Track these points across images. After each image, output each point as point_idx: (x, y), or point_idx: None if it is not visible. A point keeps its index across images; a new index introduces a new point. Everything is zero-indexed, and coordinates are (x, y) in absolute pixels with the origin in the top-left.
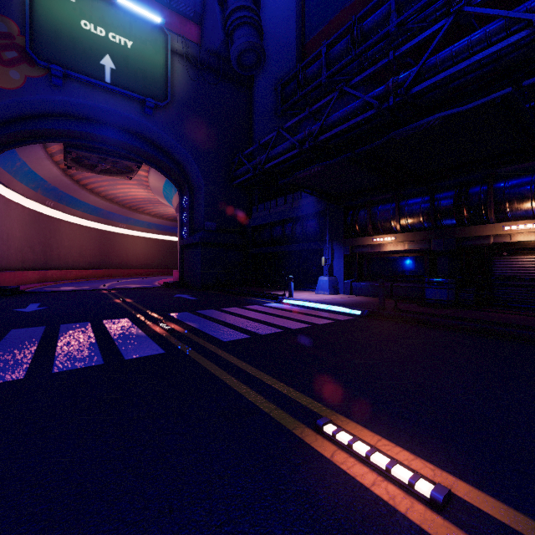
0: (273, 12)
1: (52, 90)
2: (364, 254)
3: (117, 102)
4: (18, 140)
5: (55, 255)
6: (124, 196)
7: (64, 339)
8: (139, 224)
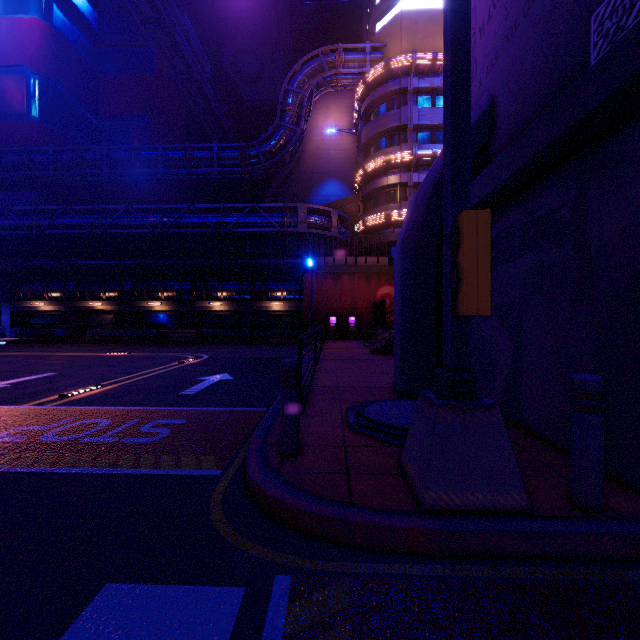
0: None
1: None
2: (28, 312)
3: None
4: None
5: None
6: None
7: None
8: None
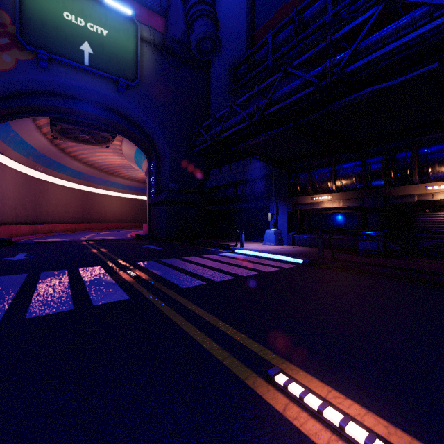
0: (227, 7)
1: (39, 71)
2: (305, 211)
3: (94, 82)
4: (11, 114)
5: (44, 211)
6: (102, 162)
7: (42, 286)
8: (115, 186)
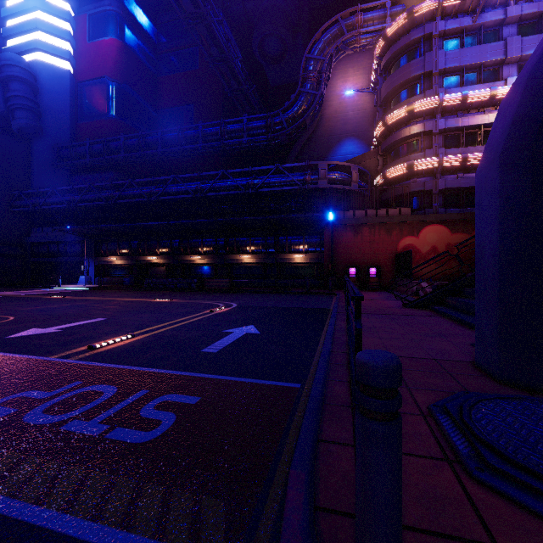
0: (51, 94)
1: None
2: (106, 265)
3: None
4: None
5: None
6: None
7: None
8: None
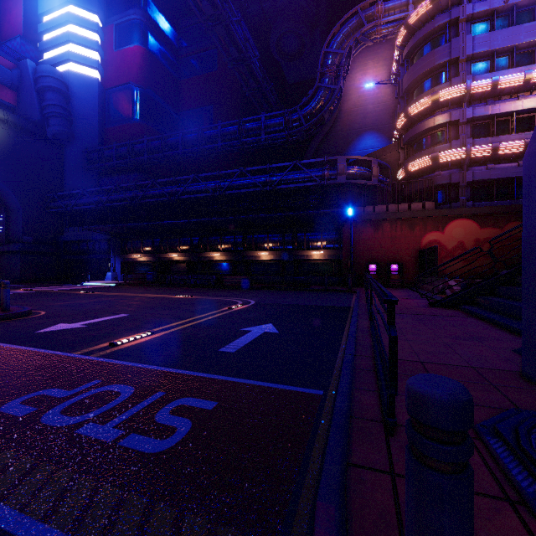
0: (81, 101)
1: None
2: (131, 262)
3: None
4: None
5: None
6: None
7: None
8: None
